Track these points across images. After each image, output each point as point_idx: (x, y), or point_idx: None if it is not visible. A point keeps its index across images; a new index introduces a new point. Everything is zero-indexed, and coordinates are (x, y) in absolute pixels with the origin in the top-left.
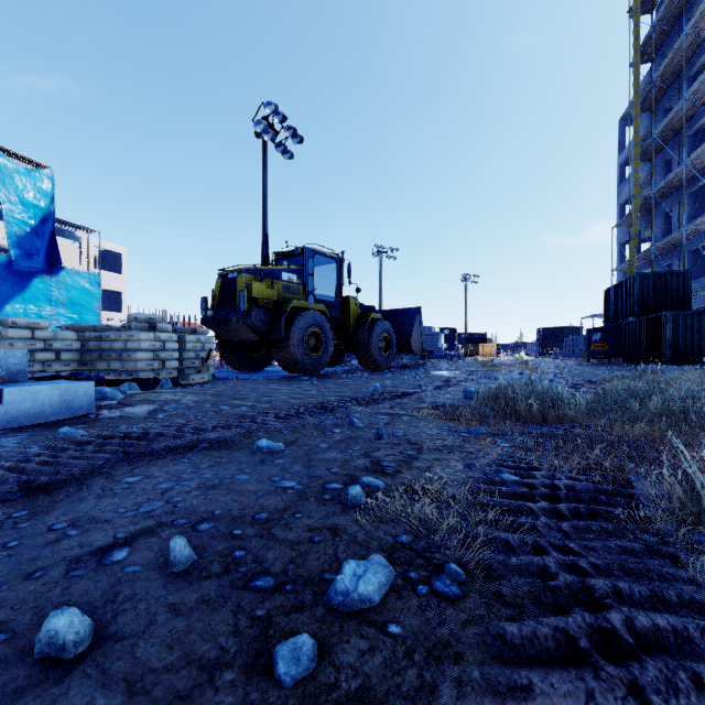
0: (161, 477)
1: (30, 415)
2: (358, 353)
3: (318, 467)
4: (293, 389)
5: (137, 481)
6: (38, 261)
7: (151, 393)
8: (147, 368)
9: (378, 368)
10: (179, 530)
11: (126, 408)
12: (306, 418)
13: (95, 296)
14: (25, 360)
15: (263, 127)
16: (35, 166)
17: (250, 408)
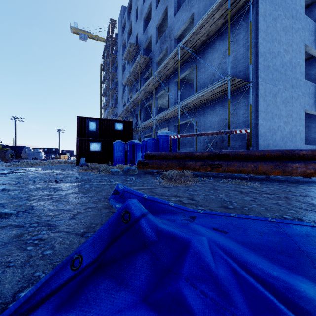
0: None
1: None
2: (1, 158)
3: None
4: None
5: None
6: None
7: None
8: None
9: (9, 162)
10: None
11: None
12: None
13: None
14: None
15: None
16: None
17: None
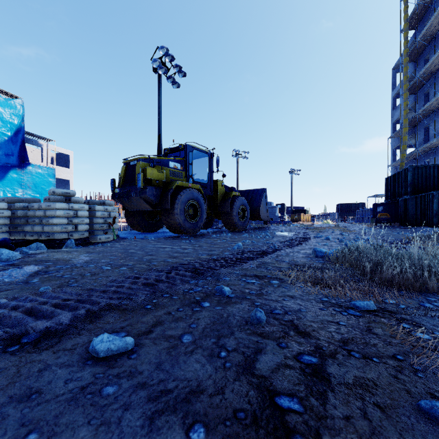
0: None
1: None
2: (224, 219)
3: (169, 417)
4: (174, 247)
5: None
6: (12, 159)
7: (50, 253)
8: (61, 231)
9: (237, 230)
10: None
11: (9, 269)
12: (176, 283)
13: (51, 183)
14: None
15: (158, 64)
16: (11, 97)
17: (129, 268)
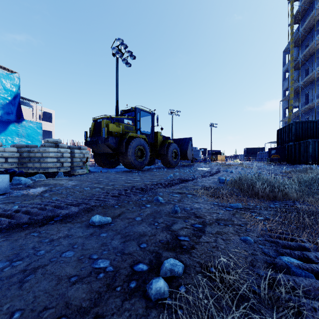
0: (3, 254)
1: None
2: (162, 159)
3: (131, 242)
4: (128, 177)
5: None
6: (12, 116)
7: (49, 180)
8: (53, 166)
9: (171, 166)
10: None
11: (29, 189)
12: (131, 196)
13: (39, 133)
14: None
15: (116, 50)
16: (11, 72)
17: (101, 189)
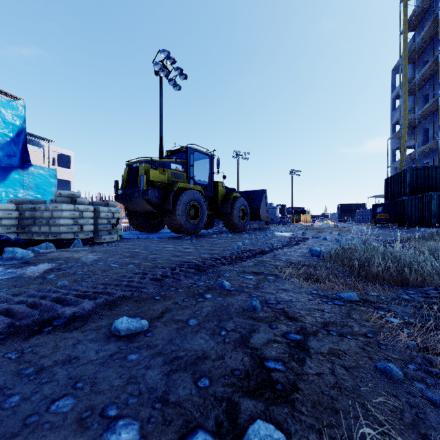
0: None
1: None
2: (224, 220)
3: (182, 373)
4: (176, 247)
5: None
6: (14, 160)
7: (60, 252)
8: (68, 231)
9: (238, 230)
10: None
11: (26, 267)
12: (181, 279)
13: (53, 183)
14: None
15: (160, 67)
16: (13, 98)
17: (136, 266)
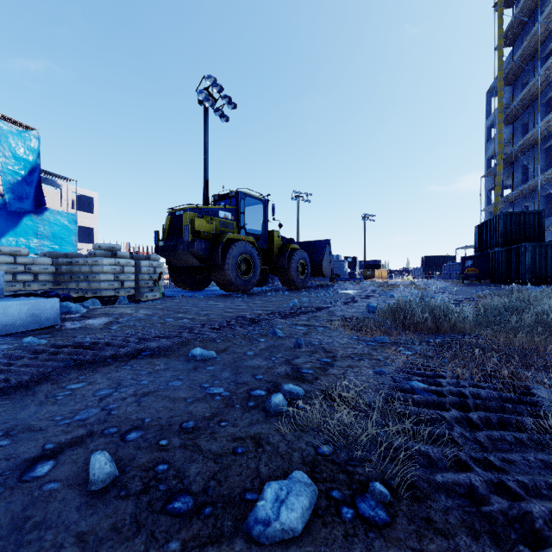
0: (102, 384)
1: (2, 327)
2: (280, 275)
3: (245, 374)
4: (227, 304)
5: (79, 388)
6: (27, 203)
7: (109, 308)
8: (108, 287)
9: (296, 288)
10: (107, 440)
11: (86, 320)
12: (236, 328)
13: (72, 231)
14: (2, 280)
15: (205, 95)
16: (25, 129)
17: (190, 320)
